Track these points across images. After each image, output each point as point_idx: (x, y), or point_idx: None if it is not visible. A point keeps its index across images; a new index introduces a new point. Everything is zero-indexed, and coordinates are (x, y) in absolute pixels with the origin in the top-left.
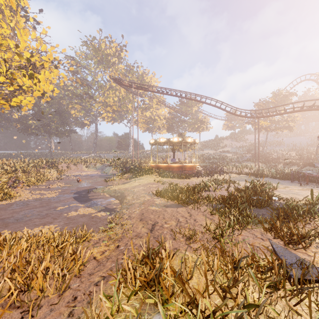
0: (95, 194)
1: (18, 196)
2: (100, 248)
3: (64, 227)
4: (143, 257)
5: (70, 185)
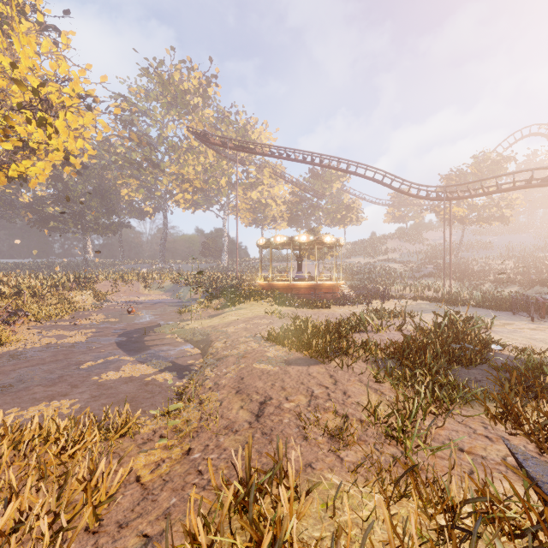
0: (158, 337)
1: (16, 340)
2: (153, 455)
3: (89, 403)
4: (234, 502)
5: (113, 319)
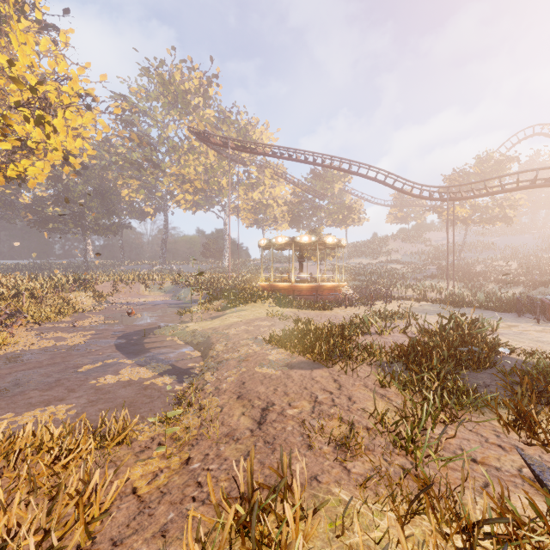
0: (158, 339)
1: (14, 342)
2: (151, 464)
3: (86, 409)
4: (236, 523)
5: (113, 321)
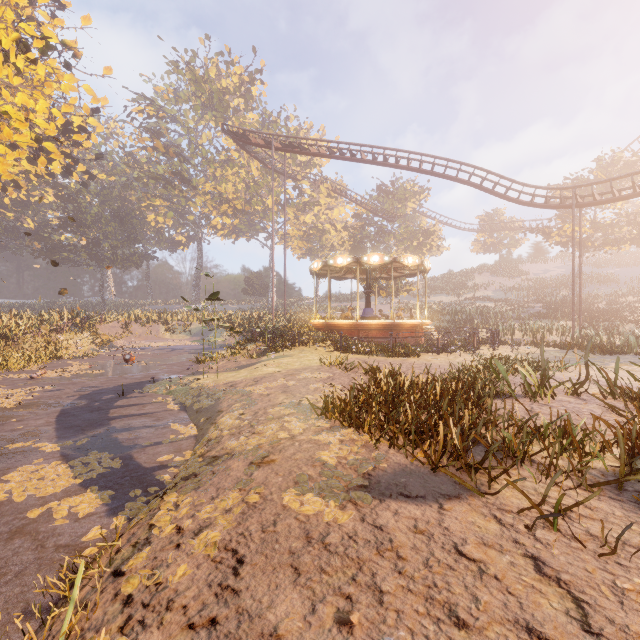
0: (140, 401)
1: None
2: None
3: None
4: None
5: (97, 371)
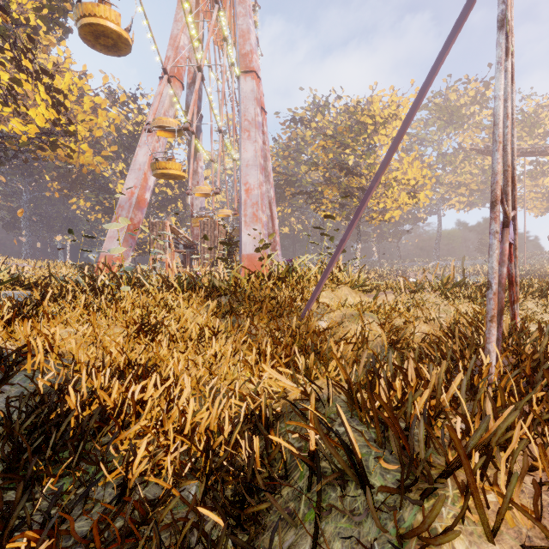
0: None
1: None
2: None
3: None
4: None
5: None
